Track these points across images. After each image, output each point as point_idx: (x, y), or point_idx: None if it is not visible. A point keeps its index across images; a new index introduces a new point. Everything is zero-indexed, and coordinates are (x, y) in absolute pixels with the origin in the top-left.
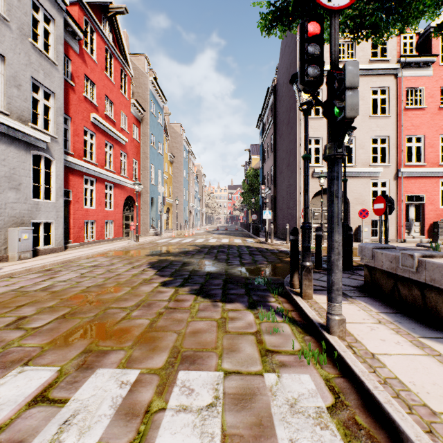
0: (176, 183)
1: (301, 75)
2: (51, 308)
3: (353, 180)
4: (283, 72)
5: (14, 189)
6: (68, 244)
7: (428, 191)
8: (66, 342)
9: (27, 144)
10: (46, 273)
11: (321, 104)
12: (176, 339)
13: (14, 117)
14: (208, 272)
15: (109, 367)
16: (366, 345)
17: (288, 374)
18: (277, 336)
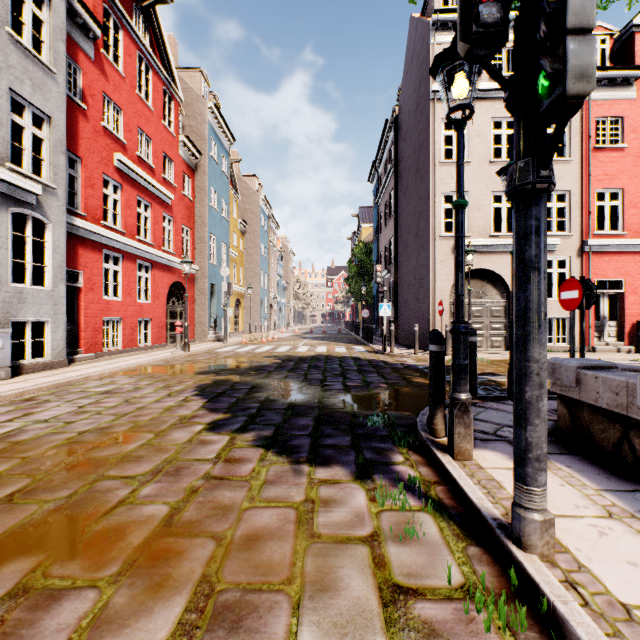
0: (250, 263)
1: (463, 21)
2: None
3: None
4: (409, 95)
5: None
6: (75, 356)
7: (628, 274)
8: None
9: (2, 196)
10: (22, 406)
11: (504, 83)
12: (211, 556)
13: None
14: (290, 403)
15: None
16: (603, 578)
17: None
18: (413, 548)
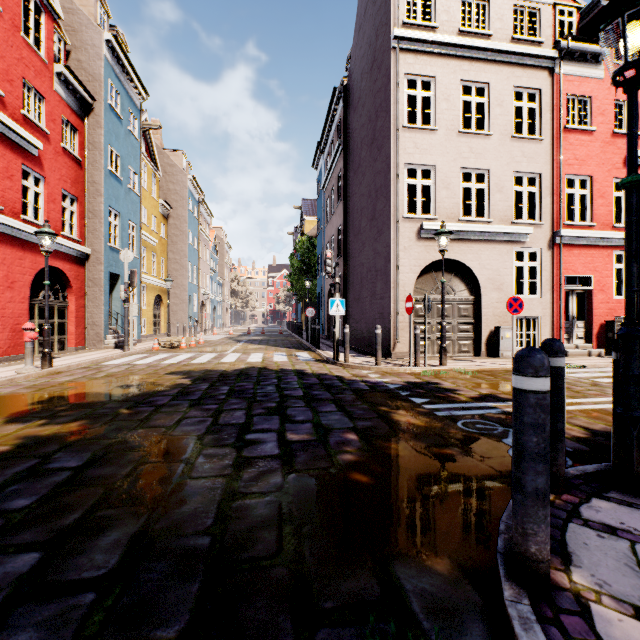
0: (175, 253)
1: None
2: None
3: (486, 246)
4: (362, 54)
5: None
6: None
7: (597, 270)
8: None
9: None
10: None
11: None
12: None
13: None
14: (135, 538)
15: None
16: None
17: None
18: None
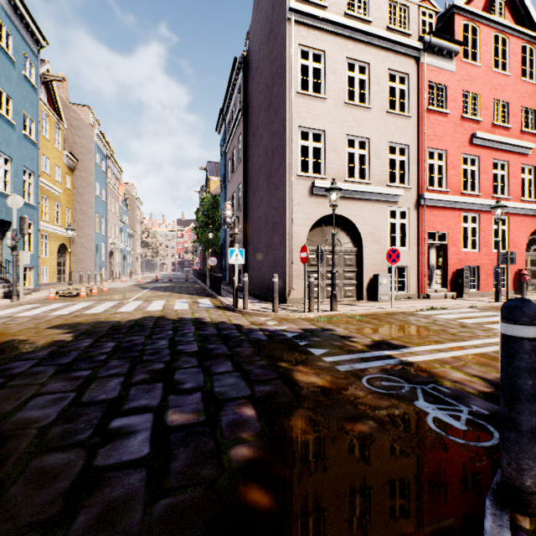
0: (82, 204)
1: None
2: None
3: (366, 205)
4: (260, 28)
5: None
6: None
7: (450, 227)
8: None
9: None
10: None
11: None
12: None
13: None
14: None
15: None
16: None
17: None
18: None
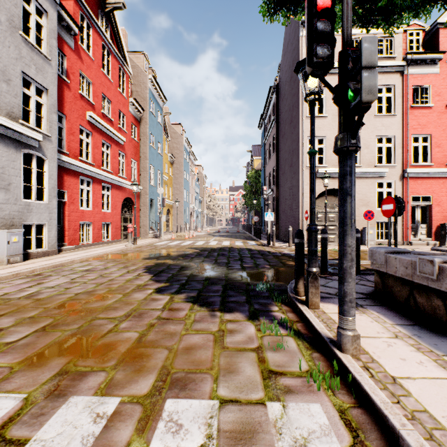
0: (177, 184)
1: (309, 55)
2: (32, 318)
3: (358, 181)
4: (285, 70)
5: (3, 189)
6: (62, 247)
7: (434, 192)
8: (40, 361)
9: (17, 142)
10: (35, 278)
11: (332, 89)
12: (166, 357)
13: (3, 113)
14: (206, 277)
15: (84, 394)
16: (384, 365)
17: (295, 404)
18: (281, 353)
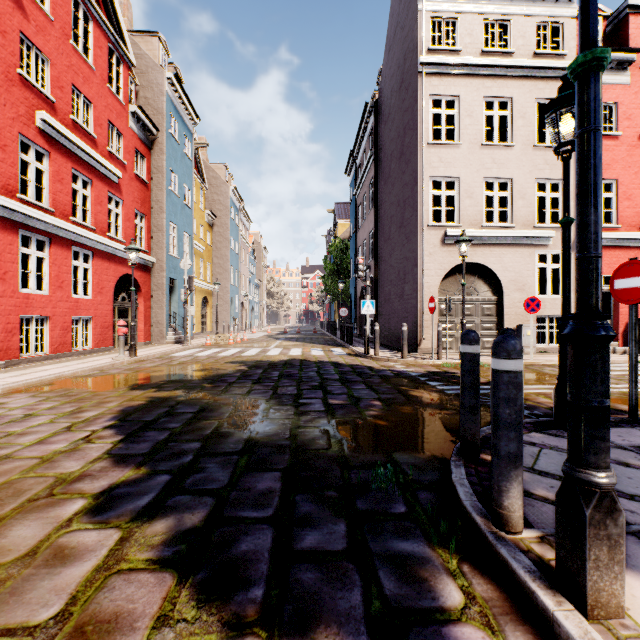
0: (219, 258)
1: None
2: None
3: (508, 250)
4: (391, 74)
5: None
6: None
7: None
8: None
9: None
10: None
11: None
12: None
13: None
14: (248, 440)
15: None
16: None
17: None
18: None
